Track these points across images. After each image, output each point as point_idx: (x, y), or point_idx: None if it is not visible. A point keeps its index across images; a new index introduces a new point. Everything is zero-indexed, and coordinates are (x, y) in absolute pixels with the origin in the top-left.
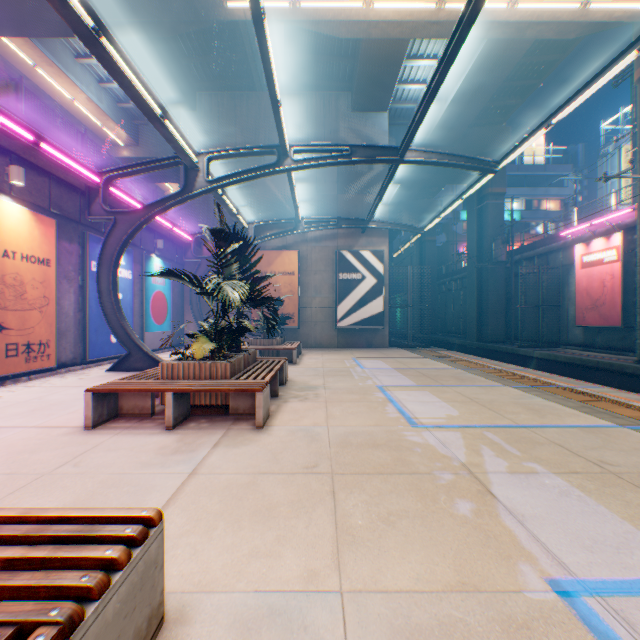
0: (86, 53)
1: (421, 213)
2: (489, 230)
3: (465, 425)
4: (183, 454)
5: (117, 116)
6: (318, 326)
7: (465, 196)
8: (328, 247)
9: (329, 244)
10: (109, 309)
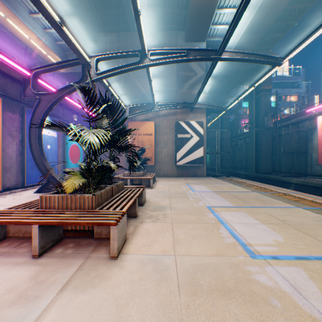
0: (35, 11)
1: (221, 103)
2: (262, 110)
3: (300, 256)
4: (22, 305)
5: (55, 49)
6: (165, 164)
7: (257, 84)
8: (171, 119)
9: (172, 118)
10: (36, 154)
